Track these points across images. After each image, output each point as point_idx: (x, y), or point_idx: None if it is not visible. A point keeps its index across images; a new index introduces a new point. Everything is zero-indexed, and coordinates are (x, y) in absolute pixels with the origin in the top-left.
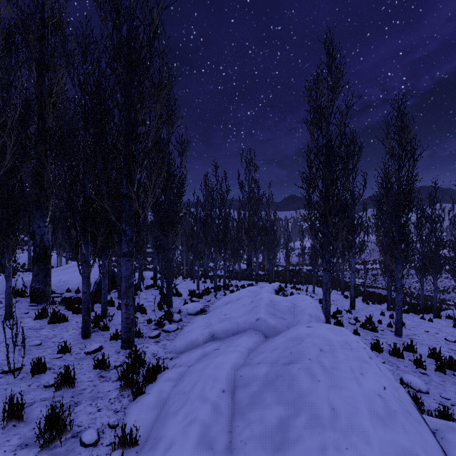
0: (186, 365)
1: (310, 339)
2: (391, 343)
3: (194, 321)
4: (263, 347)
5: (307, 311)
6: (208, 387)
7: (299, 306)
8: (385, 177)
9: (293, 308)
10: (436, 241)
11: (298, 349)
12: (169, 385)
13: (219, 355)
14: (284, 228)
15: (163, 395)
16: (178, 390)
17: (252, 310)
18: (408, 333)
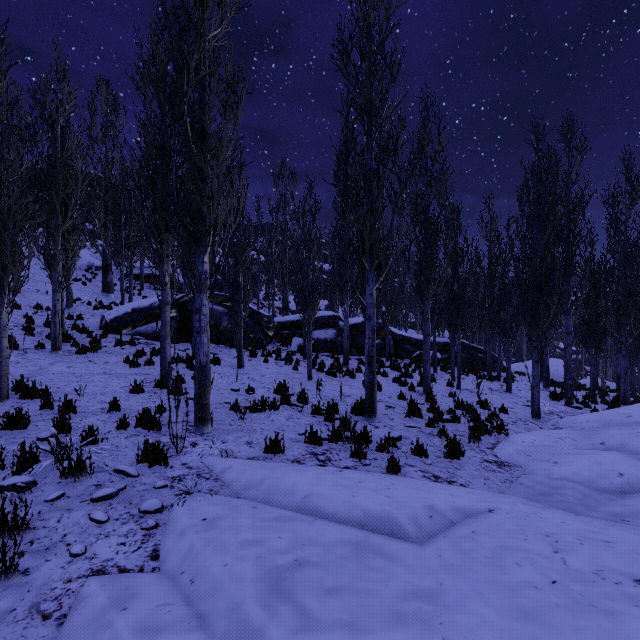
0: None
1: None
2: None
3: None
4: None
5: None
6: None
7: None
8: None
9: None
10: None
11: None
12: None
13: None
14: None
15: None
16: None
17: None
18: None
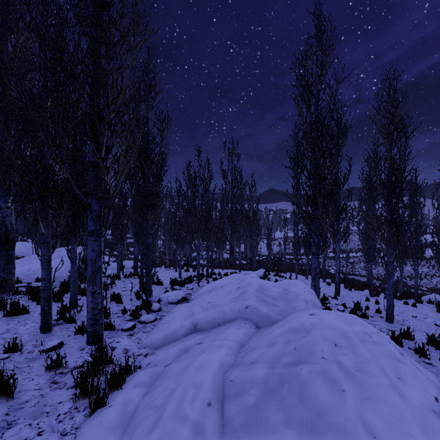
0: (162, 364)
1: (318, 330)
2: (385, 329)
3: (174, 311)
4: (257, 340)
5: (302, 296)
6: (188, 398)
7: (292, 291)
8: (375, 157)
9: (285, 293)
10: (417, 227)
11: (304, 344)
12: (139, 392)
13: (203, 351)
14: (266, 217)
15: (129, 408)
16: (149, 400)
17: (240, 296)
18: (398, 318)
